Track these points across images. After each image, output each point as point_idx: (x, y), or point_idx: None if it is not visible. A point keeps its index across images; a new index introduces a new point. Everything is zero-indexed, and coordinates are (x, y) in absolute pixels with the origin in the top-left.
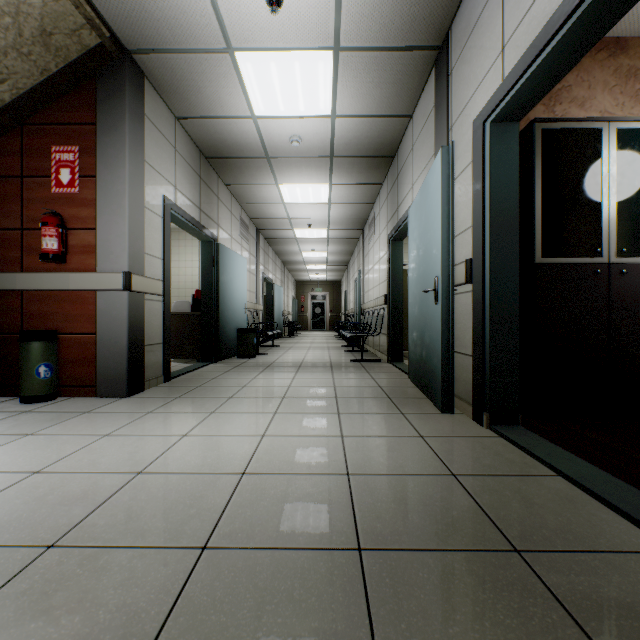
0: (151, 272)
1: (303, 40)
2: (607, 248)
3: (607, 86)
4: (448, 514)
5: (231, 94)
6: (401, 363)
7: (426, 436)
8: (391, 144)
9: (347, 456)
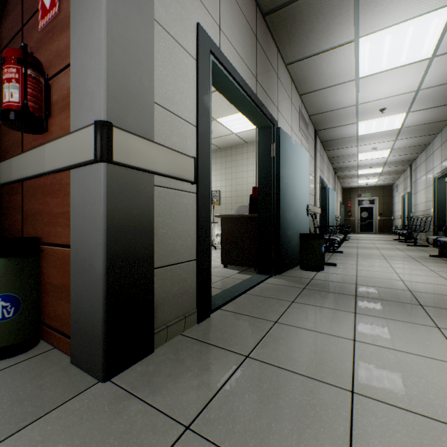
0: (172, 141)
1: None
2: None
3: None
4: None
5: None
6: None
7: None
8: None
9: None
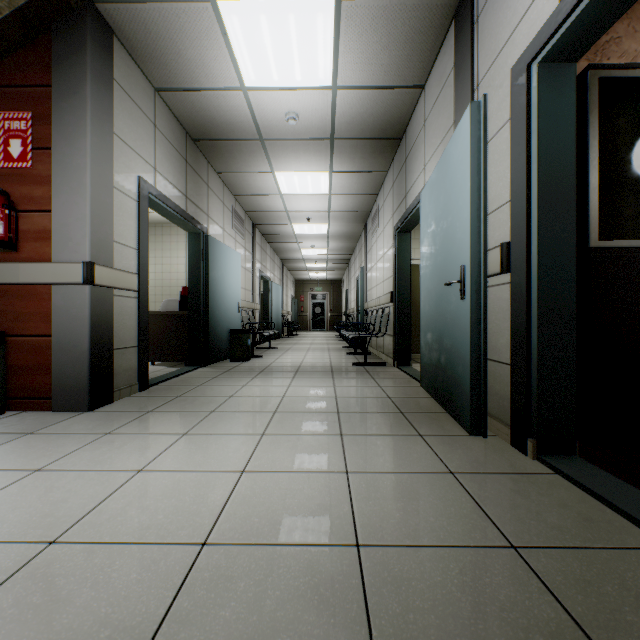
0: (123, 264)
1: None
2: None
3: None
4: None
5: (216, 58)
6: (409, 367)
7: (458, 472)
8: (399, 123)
9: (355, 509)
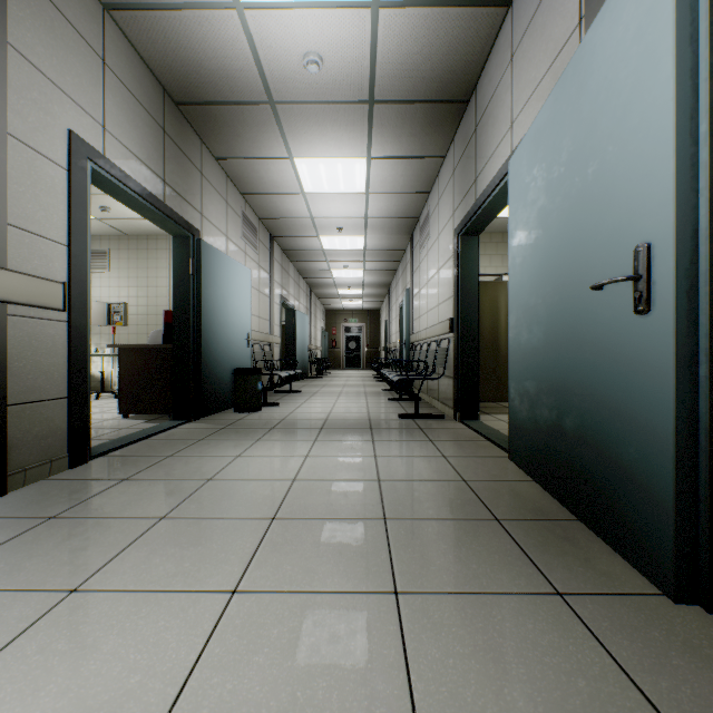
0: (33, 265)
1: None
2: None
3: None
4: None
5: None
6: (477, 422)
7: None
8: (467, 73)
9: None
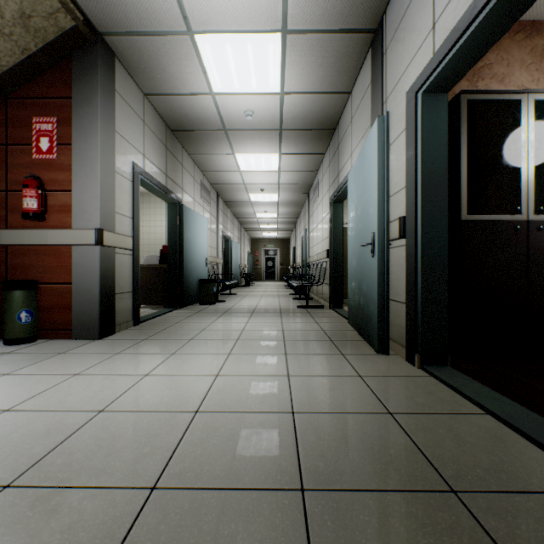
0: (121, 229)
1: (255, 23)
2: (526, 207)
3: (524, 64)
4: (386, 453)
5: (192, 73)
6: (341, 309)
7: (364, 375)
8: (332, 118)
9: (292, 395)
